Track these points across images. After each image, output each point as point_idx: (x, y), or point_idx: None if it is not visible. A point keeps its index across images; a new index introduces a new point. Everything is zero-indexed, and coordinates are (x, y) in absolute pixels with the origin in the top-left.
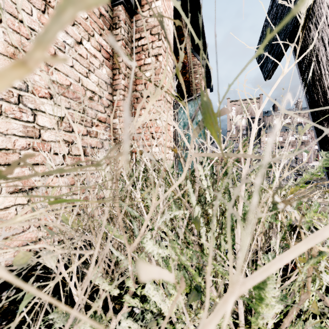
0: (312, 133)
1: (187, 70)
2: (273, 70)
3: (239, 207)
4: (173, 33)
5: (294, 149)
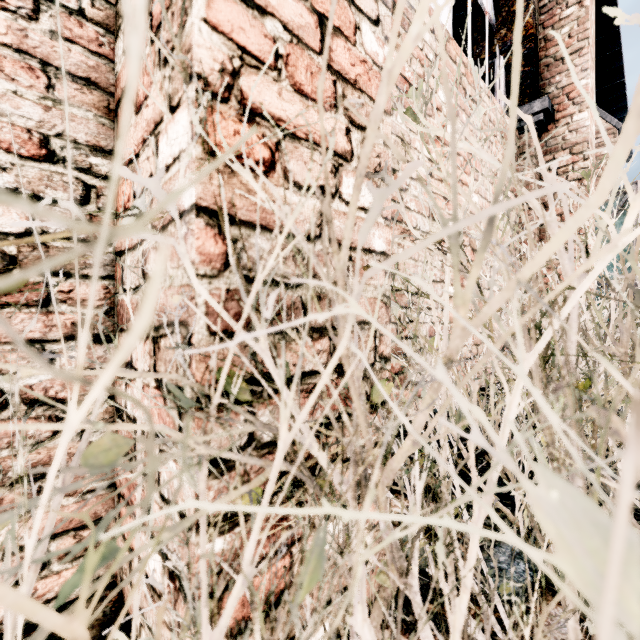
0: None
1: None
2: None
3: None
4: None
5: None
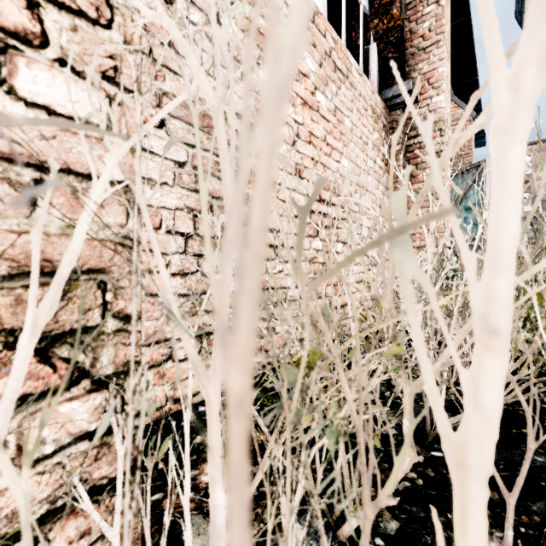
0: None
1: None
2: None
3: None
4: None
5: None
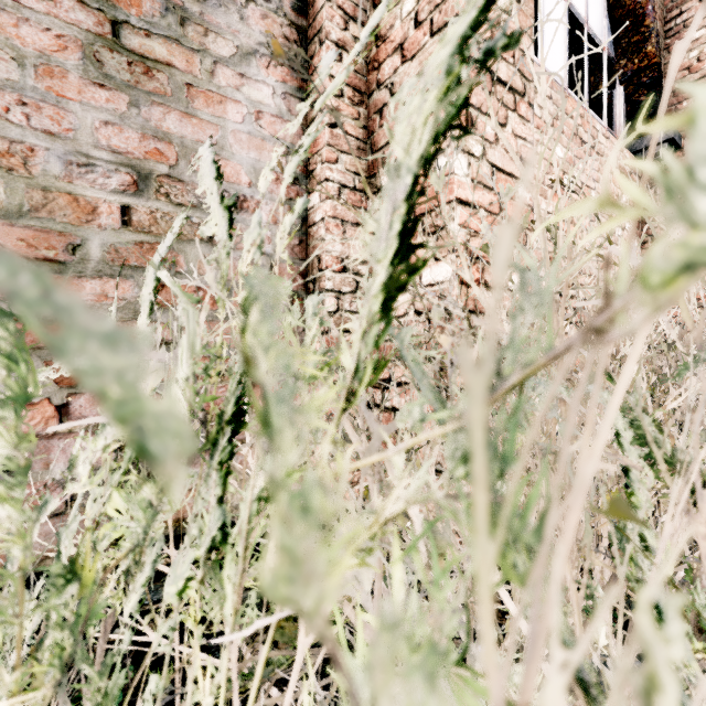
0: None
1: None
2: None
3: None
4: None
5: None
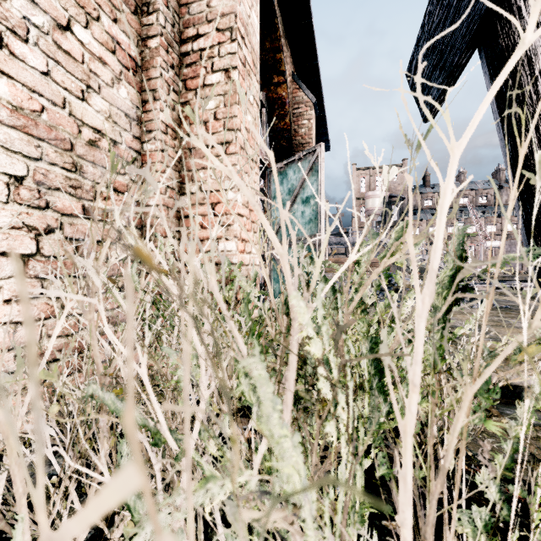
0: (483, 222)
1: (288, 110)
2: (440, 101)
3: (408, 407)
4: (263, 45)
5: (526, 249)
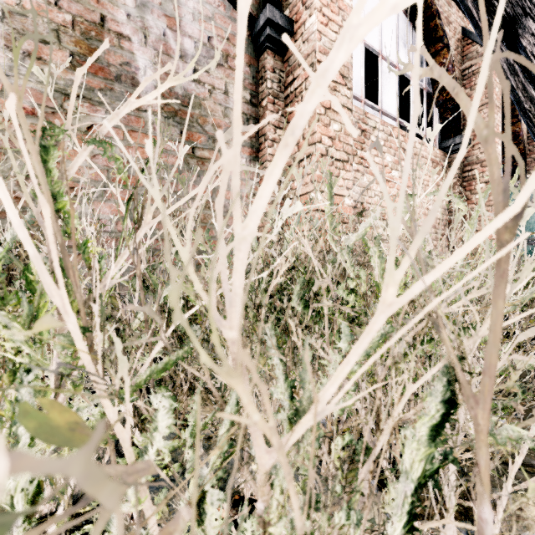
0: None
1: (521, 140)
2: None
3: None
4: None
5: None
